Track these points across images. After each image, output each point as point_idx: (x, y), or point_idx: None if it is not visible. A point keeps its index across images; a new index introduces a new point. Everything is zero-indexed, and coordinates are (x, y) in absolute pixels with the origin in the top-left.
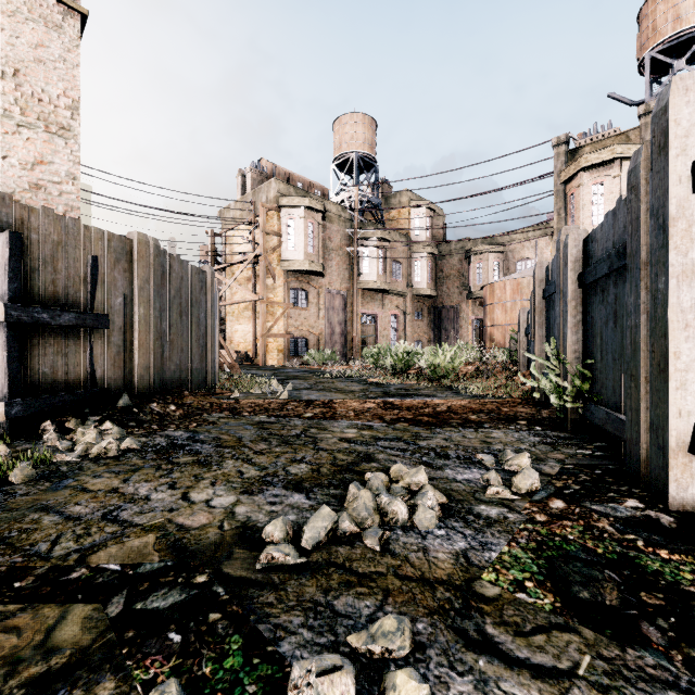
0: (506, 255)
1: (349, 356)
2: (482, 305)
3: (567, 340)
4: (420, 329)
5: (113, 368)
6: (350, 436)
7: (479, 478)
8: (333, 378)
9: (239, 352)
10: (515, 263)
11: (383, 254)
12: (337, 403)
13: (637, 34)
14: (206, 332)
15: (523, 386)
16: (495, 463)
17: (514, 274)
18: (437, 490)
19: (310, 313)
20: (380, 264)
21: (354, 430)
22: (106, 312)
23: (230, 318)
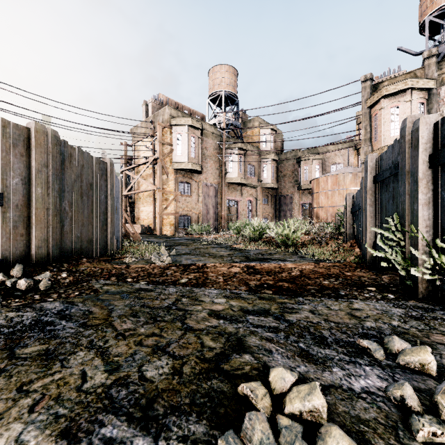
0: (324, 161)
1: (219, 228)
2: (310, 193)
3: (418, 215)
4: (267, 210)
5: (8, 241)
6: (219, 307)
7: (381, 387)
8: (208, 244)
9: (143, 225)
10: (330, 166)
11: (242, 159)
12: (209, 267)
13: (419, 5)
14: (107, 210)
15: (353, 252)
16: (383, 352)
17: (333, 171)
18: (351, 441)
19: (192, 199)
20: (240, 166)
21: (223, 300)
22: (1, 190)
23: (138, 202)
